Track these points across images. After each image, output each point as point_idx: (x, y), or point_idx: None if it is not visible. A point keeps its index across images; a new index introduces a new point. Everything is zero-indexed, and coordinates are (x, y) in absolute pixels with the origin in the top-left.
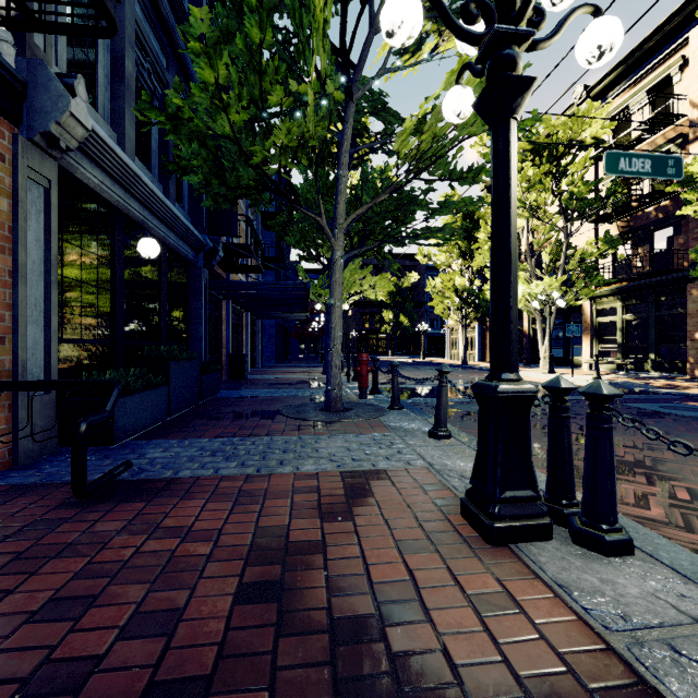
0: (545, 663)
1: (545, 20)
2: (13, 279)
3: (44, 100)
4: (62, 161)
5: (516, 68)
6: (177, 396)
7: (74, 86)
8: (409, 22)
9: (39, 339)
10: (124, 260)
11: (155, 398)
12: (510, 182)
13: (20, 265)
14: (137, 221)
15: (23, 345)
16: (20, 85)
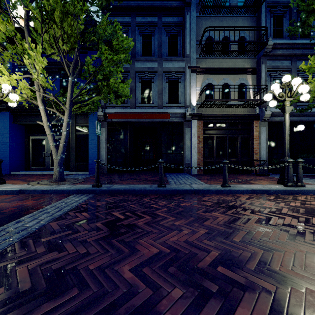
0: (254, 183)
1: (292, 92)
2: (258, 144)
3: (262, 114)
4: (268, 121)
5: (284, 105)
6: (307, 168)
7: (266, 109)
8: (271, 106)
9: (264, 153)
10: (295, 132)
11: (293, 167)
12: (284, 125)
13: (259, 142)
14: (298, 121)
15: (260, 154)
16: (258, 115)
